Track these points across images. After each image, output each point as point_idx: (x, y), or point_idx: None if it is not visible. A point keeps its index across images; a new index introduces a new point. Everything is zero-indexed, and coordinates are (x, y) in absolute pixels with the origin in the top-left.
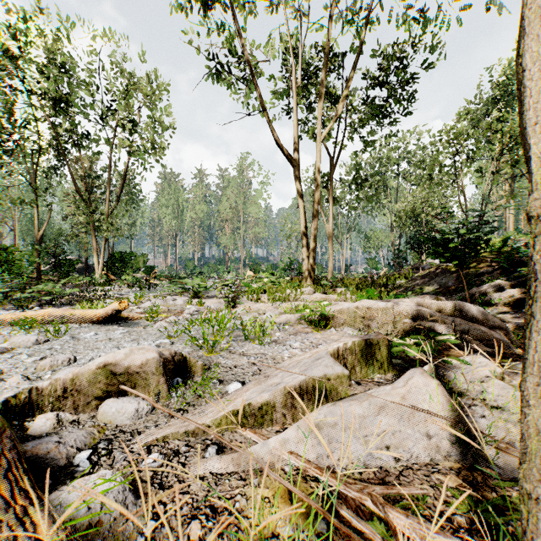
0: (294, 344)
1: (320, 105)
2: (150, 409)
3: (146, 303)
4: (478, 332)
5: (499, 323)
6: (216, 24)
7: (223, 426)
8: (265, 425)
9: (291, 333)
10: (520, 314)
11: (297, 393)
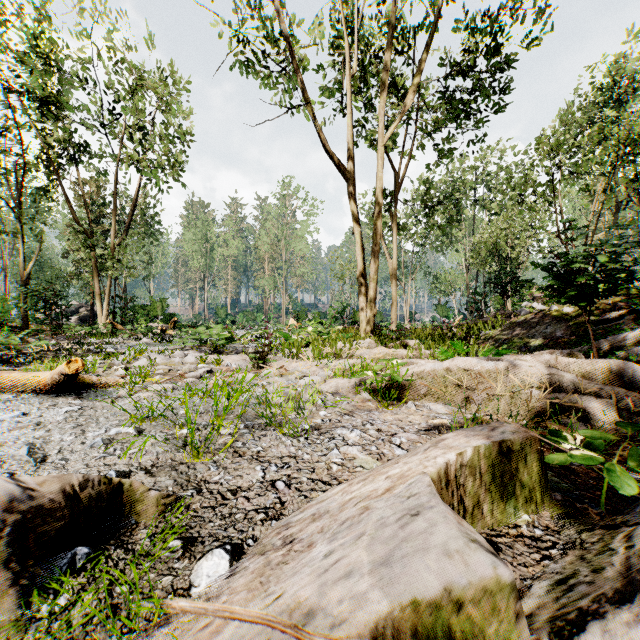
0: (350, 434)
1: (383, 96)
2: None
3: (141, 361)
4: None
5: None
6: None
7: None
8: None
9: (344, 411)
10: None
11: None
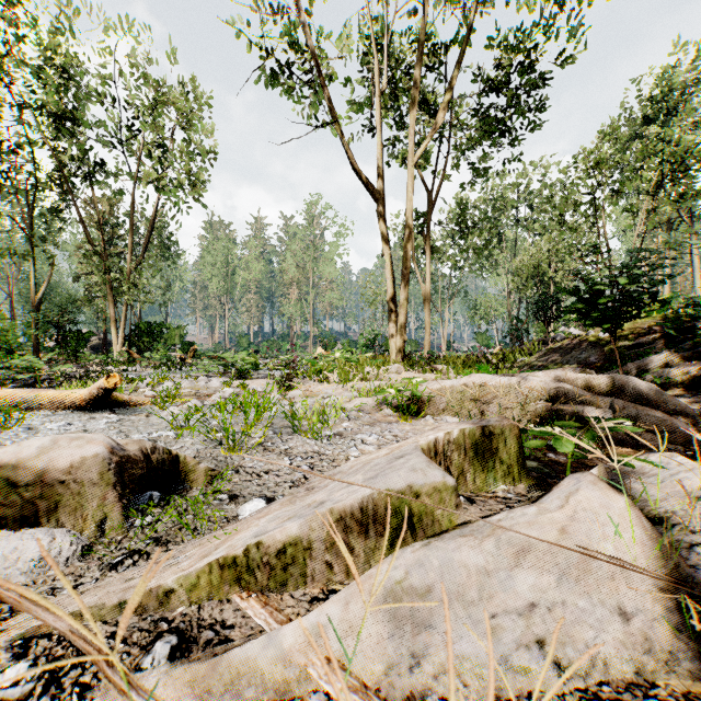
0: (368, 438)
1: (413, 114)
2: (75, 552)
3: (166, 385)
4: (652, 420)
5: (680, 407)
6: (271, 7)
7: (203, 590)
8: (291, 586)
9: (365, 423)
10: (700, 397)
11: (355, 521)
